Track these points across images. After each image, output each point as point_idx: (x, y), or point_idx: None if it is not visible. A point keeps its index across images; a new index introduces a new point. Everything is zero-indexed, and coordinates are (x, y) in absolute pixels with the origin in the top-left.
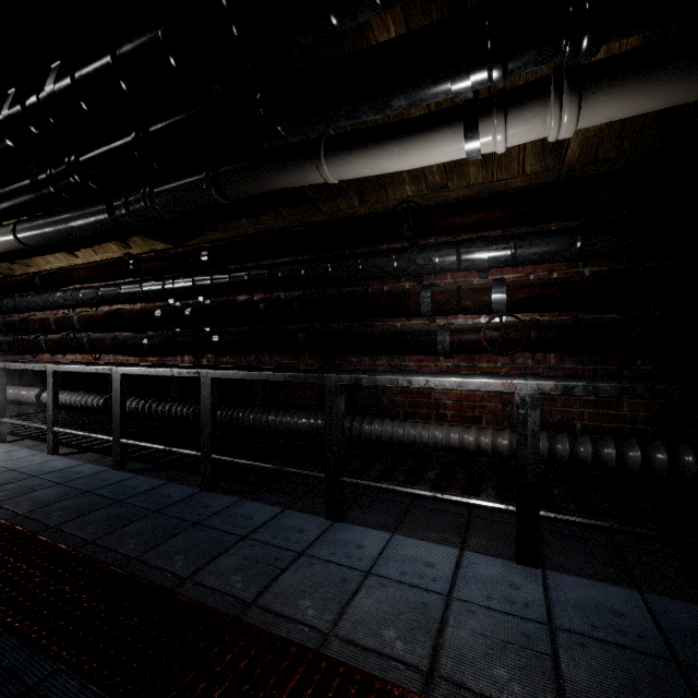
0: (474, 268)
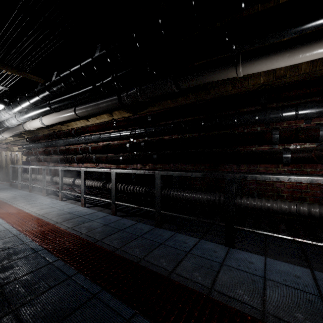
0: (305, 118)
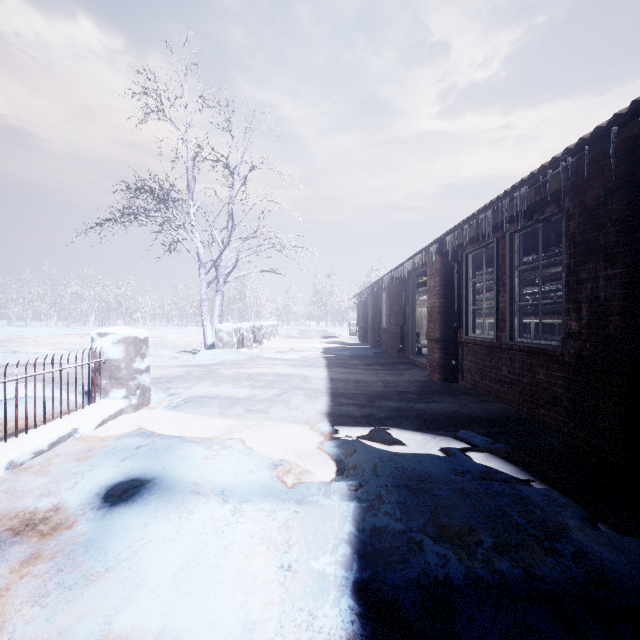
0: None
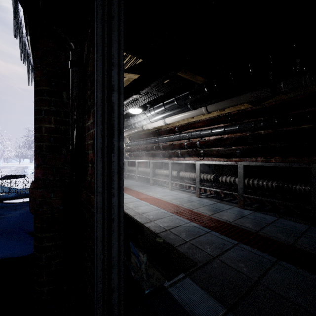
0: None
